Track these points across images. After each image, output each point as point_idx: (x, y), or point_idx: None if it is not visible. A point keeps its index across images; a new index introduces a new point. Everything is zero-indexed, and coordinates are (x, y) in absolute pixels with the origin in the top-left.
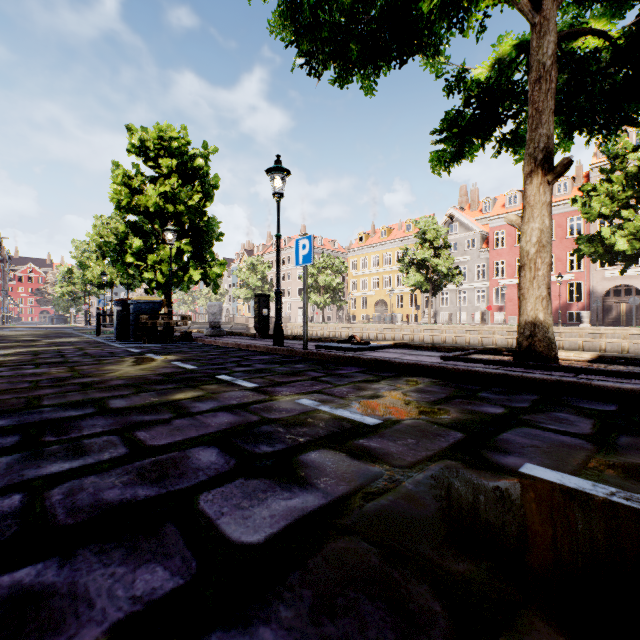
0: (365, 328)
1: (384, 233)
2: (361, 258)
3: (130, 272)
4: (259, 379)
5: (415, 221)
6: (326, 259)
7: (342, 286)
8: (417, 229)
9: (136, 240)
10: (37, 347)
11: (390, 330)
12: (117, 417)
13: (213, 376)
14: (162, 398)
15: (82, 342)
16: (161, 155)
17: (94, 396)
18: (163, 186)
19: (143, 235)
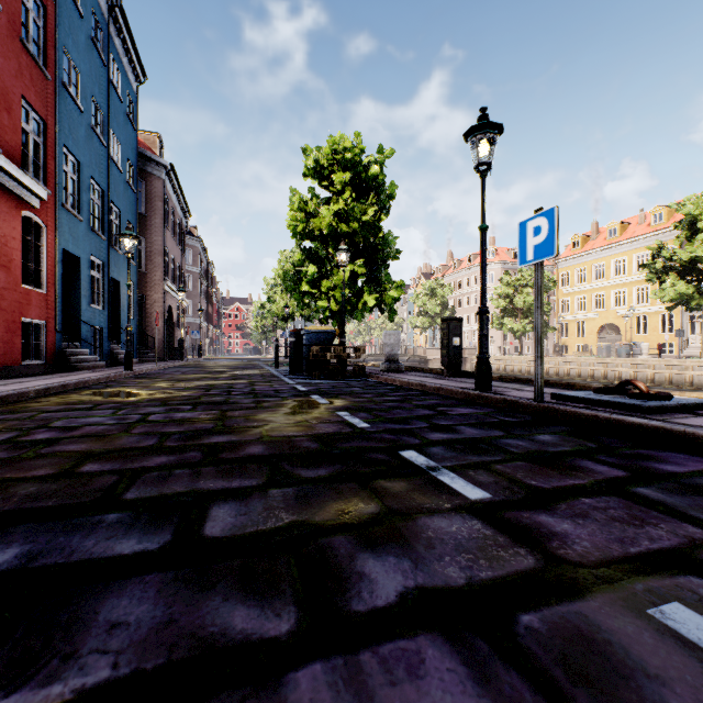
0: (585, 363)
1: (613, 231)
2: (576, 269)
3: (305, 301)
4: (483, 472)
5: (675, 204)
6: (525, 274)
7: (548, 308)
8: (673, 218)
9: (310, 266)
10: (218, 380)
11: (628, 366)
12: (182, 592)
13: (394, 451)
14: (299, 515)
15: (259, 375)
16: (334, 171)
17: (201, 485)
18: (336, 204)
19: (318, 261)
